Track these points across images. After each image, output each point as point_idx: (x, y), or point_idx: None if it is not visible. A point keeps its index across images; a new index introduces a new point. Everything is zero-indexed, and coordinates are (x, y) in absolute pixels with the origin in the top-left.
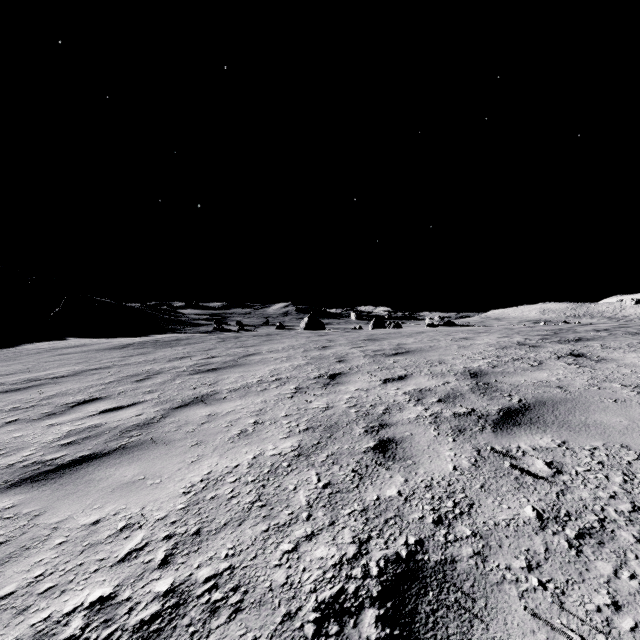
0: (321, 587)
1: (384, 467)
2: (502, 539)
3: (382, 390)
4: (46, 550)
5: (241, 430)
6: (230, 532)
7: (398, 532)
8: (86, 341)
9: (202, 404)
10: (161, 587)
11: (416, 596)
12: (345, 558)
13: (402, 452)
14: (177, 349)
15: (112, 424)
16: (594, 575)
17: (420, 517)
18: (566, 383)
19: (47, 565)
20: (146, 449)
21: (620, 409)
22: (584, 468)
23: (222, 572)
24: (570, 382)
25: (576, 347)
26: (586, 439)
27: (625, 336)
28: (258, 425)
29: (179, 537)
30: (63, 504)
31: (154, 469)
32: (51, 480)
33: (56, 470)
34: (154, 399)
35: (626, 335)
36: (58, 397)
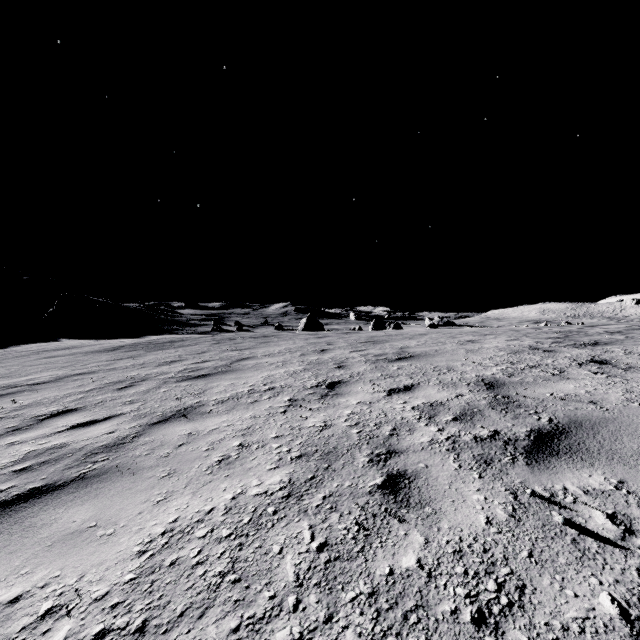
0: None
1: (396, 517)
2: None
3: (387, 404)
4: None
5: (223, 456)
6: (186, 630)
7: (424, 639)
8: (77, 343)
9: (184, 419)
10: None
11: None
12: None
13: (417, 494)
14: (169, 352)
15: (78, 444)
16: None
17: (452, 610)
18: (599, 397)
19: None
20: (108, 481)
21: None
22: None
23: None
24: (603, 396)
25: (596, 352)
26: None
27: None
28: (243, 449)
29: (116, 636)
30: None
31: (110, 511)
32: None
33: None
34: (133, 412)
35: None
36: (30, 408)
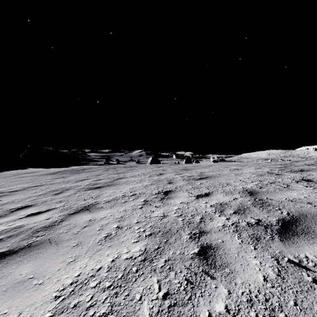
0: None
1: (209, 275)
2: None
3: (197, 203)
4: None
5: (107, 233)
6: None
7: None
8: (36, 170)
9: (87, 211)
10: None
11: None
12: None
13: (220, 259)
14: (82, 174)
15: (30, 225)
16: None
17: None
18: (312, 200)
19: None
20: (43, 248)
21: None
22: None
23: None
24: (314, 199)
25: (303, 175)
26: None
27: None
28: (119, 230)
29: None
30: None
31: (42, 268)
32: None
33: None
34: (61, 207)
35: None
36: (7, 204)
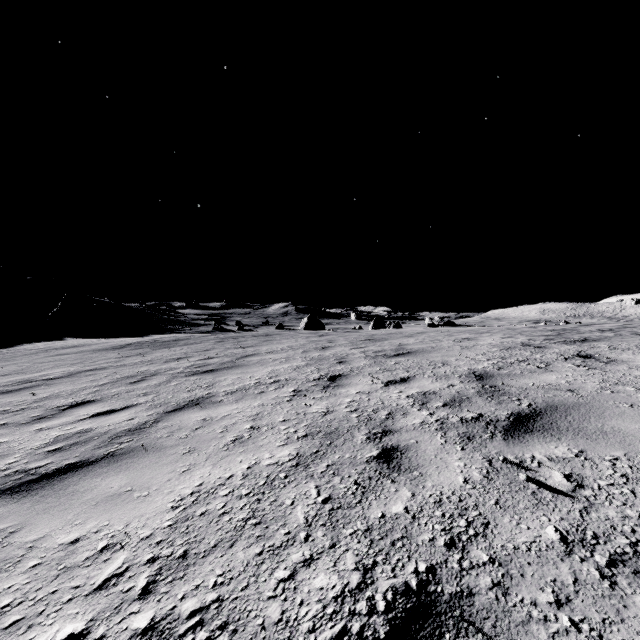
0: (321, 625)
1: (389, 479)
2: (524, 566)
3: (384, 393)
4: (18, 574)
5: (236, 436)
6: (220, 555)
7: (406, 557)
8: (83, 341)
9: (197, 408)
10: (140, 623)
11: (430, 638)
12: (348, 589)
13: (408, 462)
14: (175, 350)
15: (102, 429)
16: (634, 613)
17: (430, 539)
18: (577, 386)
19: (16, 593)
20: (136, 457)
21: (638, 415)
22: (607, 481)
23: (209, 605)
24: (581, 385)
25: (583, 348)
26: (605, 448)
27: (632, 336)
28: (254, 431)
29: (164, 560)
30: (42, 519)
31: (142, 479)
32: (32, 491)
33: (39, 480)
34: (148, 402)
35: (632, 335)
36: (50, 400)
